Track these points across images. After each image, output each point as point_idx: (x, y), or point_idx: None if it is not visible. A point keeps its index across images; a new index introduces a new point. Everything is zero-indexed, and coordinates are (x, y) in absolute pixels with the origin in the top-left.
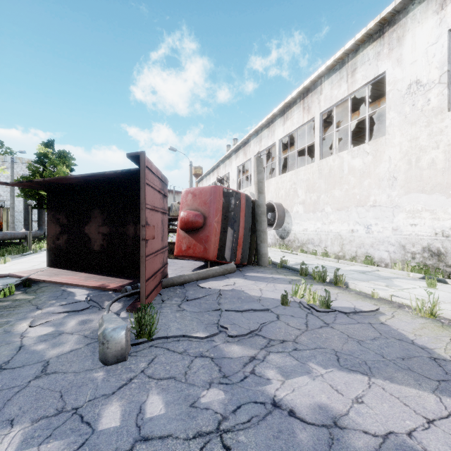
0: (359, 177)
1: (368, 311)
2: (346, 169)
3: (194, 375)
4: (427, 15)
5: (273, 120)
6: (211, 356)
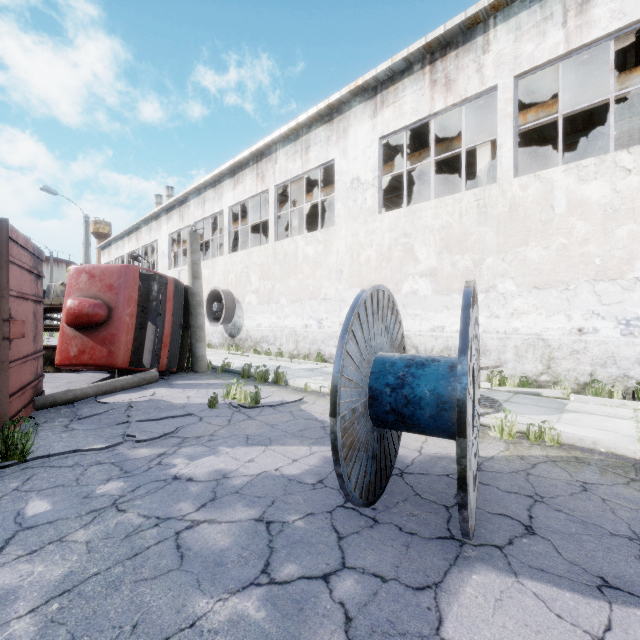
0: (313, 266)
1: (292, 401)
2: (301, 256)
3: (89, 478)
4: (365, 117)
5: (220, 180)
6: (111, 461)
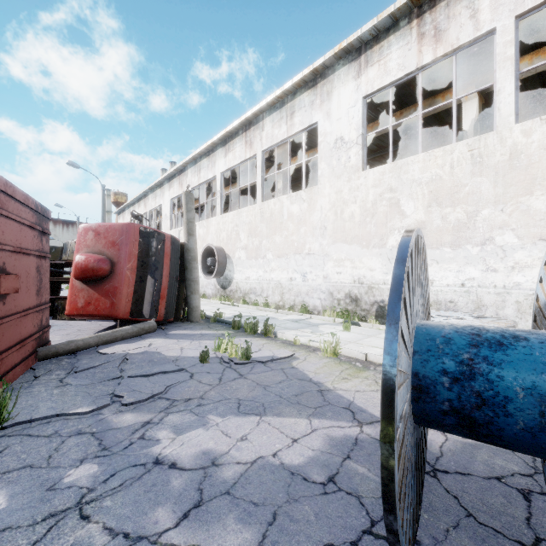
0: (297, 224)
1: (284, 357)
2: (286, 214)
3: (62, 456)
4: (348, 78)
5: (213, 149)
6: (92, 431)
